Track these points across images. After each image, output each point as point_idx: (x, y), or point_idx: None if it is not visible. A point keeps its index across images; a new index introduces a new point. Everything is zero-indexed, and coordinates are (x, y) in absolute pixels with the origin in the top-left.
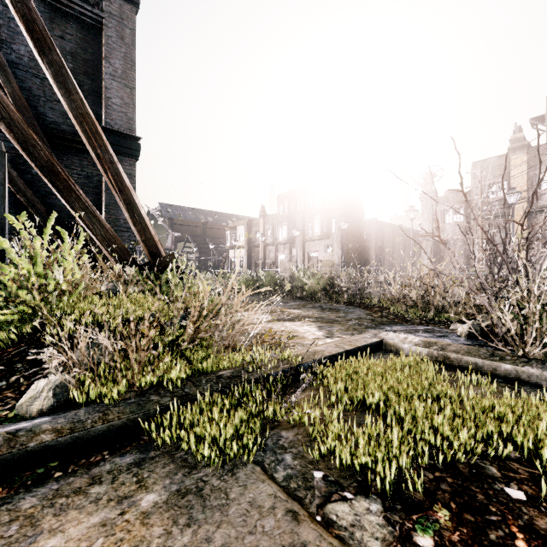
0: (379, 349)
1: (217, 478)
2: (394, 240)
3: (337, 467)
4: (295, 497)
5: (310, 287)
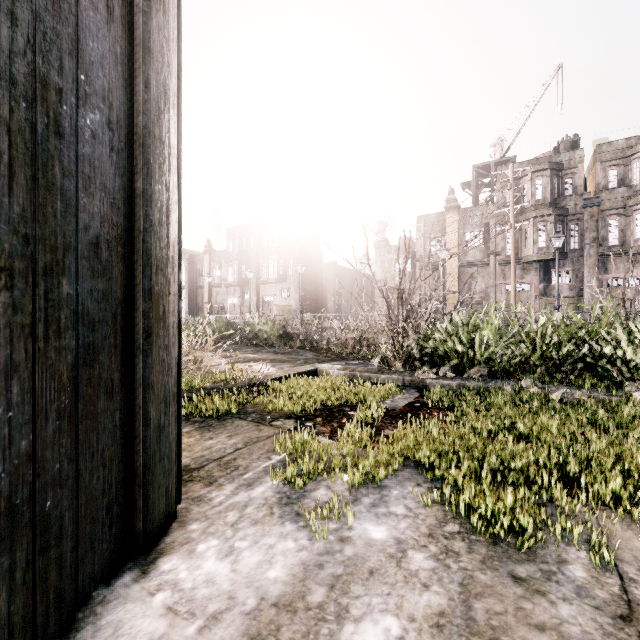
0: (314, 374)
1: (218, 422)
2: (352, 286)
3: (277, 415)
4: (257, 422)
5: (265, 334)
